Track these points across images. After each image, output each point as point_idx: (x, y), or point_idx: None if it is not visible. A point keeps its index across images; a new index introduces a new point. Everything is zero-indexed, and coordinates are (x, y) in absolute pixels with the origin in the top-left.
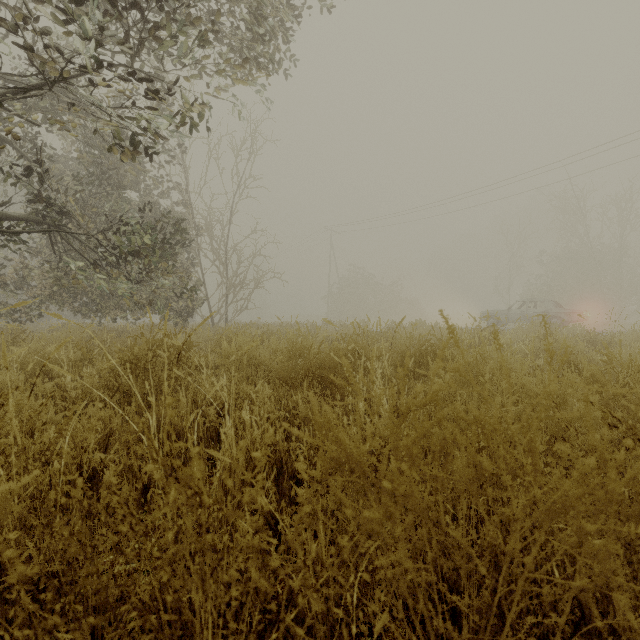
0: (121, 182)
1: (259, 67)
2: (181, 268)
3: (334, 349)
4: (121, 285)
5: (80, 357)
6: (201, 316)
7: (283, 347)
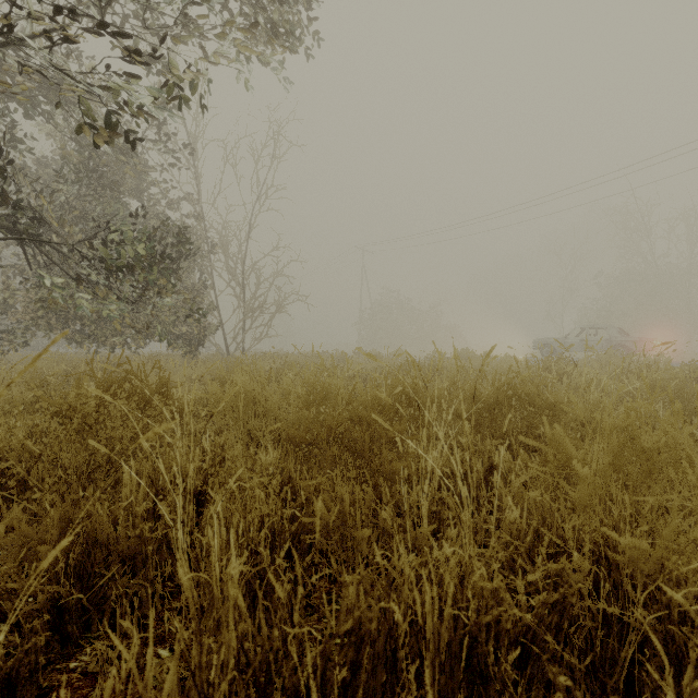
0: (117, 187)
1: (276, 38)
2: (191, 289)
3: (372, 393)
4: (112, 307)
5: (30, 400)
6: (214, 345)
7: (299, 389)
